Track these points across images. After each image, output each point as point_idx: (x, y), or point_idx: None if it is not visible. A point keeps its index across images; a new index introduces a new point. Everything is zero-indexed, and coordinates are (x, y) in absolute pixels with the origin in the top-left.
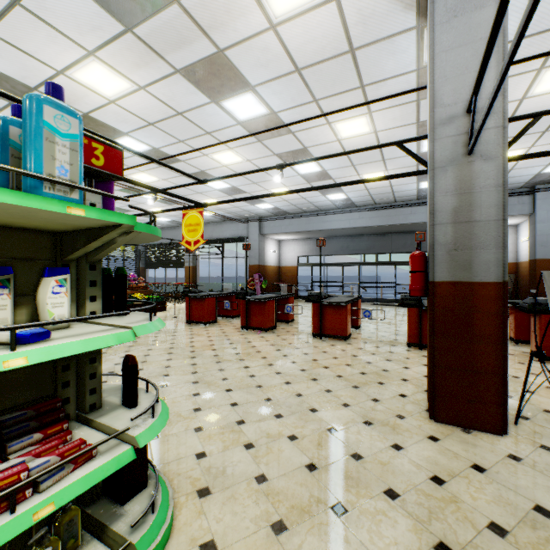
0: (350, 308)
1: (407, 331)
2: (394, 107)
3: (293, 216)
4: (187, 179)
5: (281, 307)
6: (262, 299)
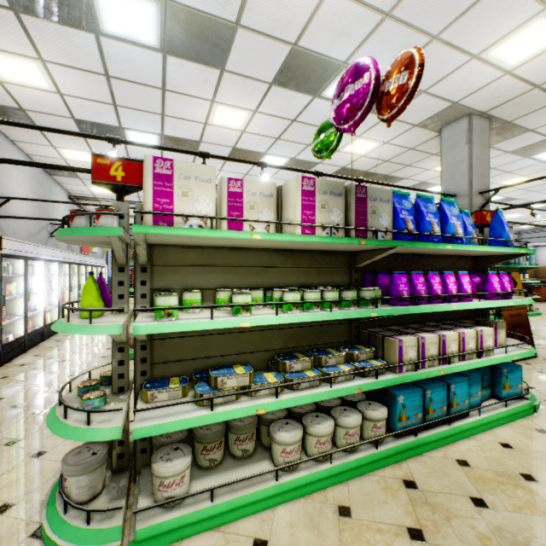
0: None
1: None
2: None
3: None
4: None
5: None
6: (537, 285)
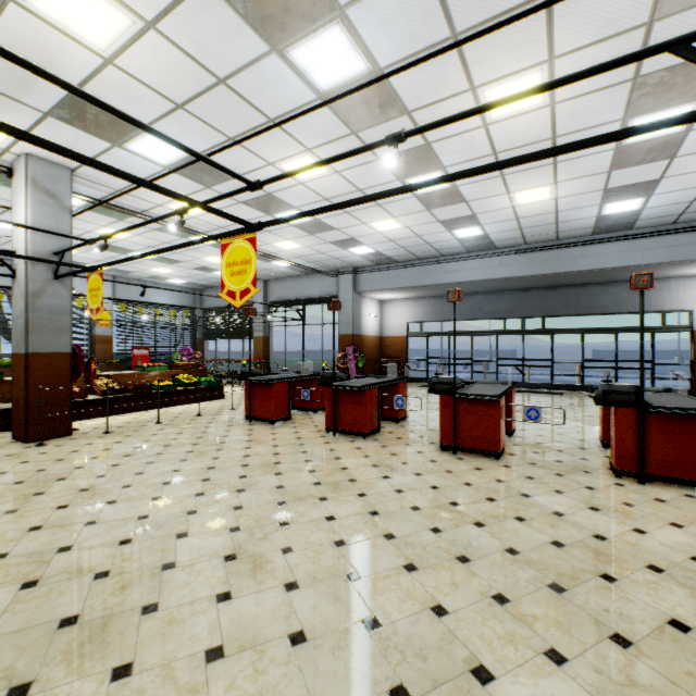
0: (503, 403)
1: (615, 448)
2: (598, 44)
3: (401, 266)
4: (249, 208)
5: (387, 397)
6: (358, 387)
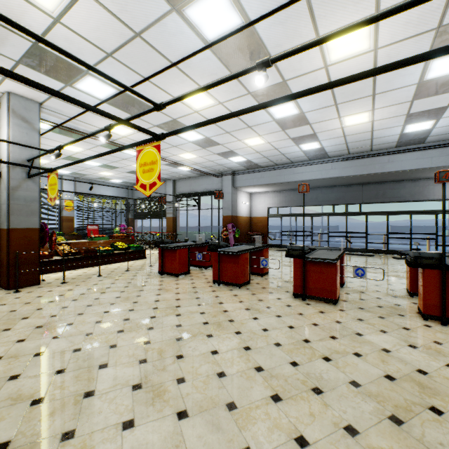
0: (338, 264)
1: (423, 299)
2: None
3: (264, 169)
4: (161, 130)
5: (255, 259)
6: (235, 252)
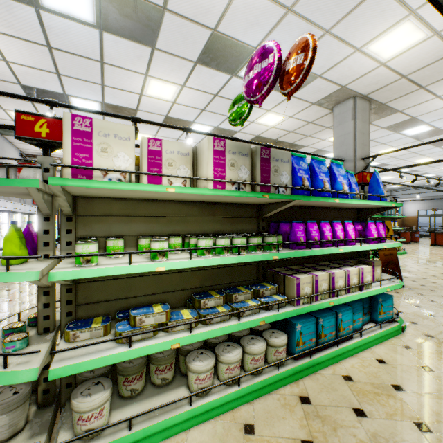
0: None
1: None
2: None
3: (415, 188)
4: None
5: (411, 236)
6: (404, 231)
